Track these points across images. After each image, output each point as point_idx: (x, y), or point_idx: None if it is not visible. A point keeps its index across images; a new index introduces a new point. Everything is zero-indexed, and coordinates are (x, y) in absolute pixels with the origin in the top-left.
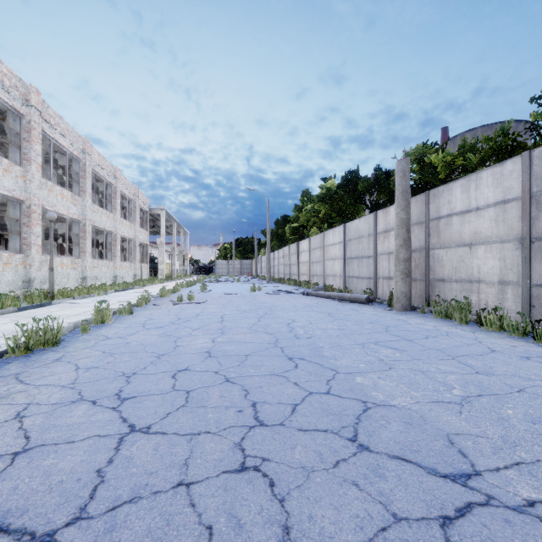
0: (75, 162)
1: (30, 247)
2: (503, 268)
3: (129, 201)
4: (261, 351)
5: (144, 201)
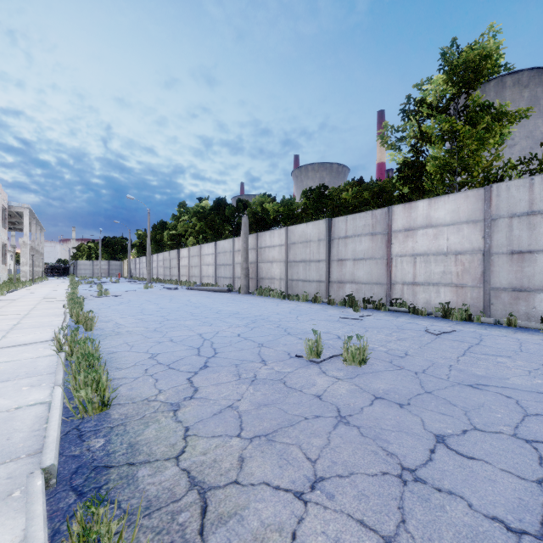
0: None
1: None
2: (281, 273)
3: None
4: (183, 306)
5: (4, 198)
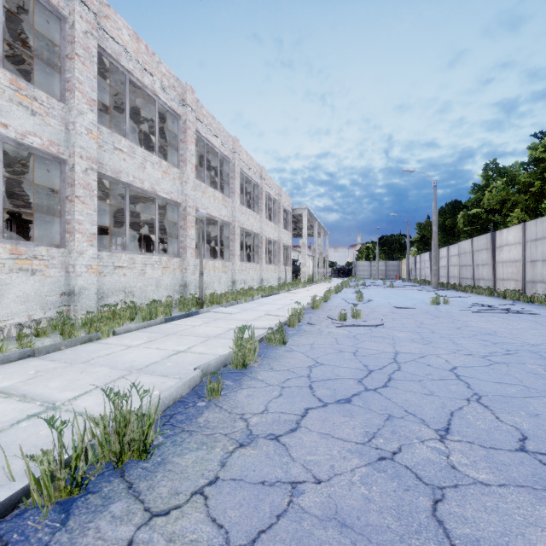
0: (226, 163)
1: (186, 251)
2: None
3: (274, 203)
4: None
5: (287, 201)
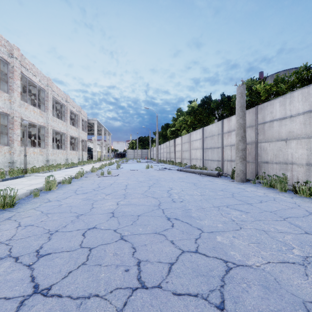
0: (42, 91)
1: (13, 142)
2: (309, 155)
3: (76, 115)
4: (148, 212)
5: (84, 115)
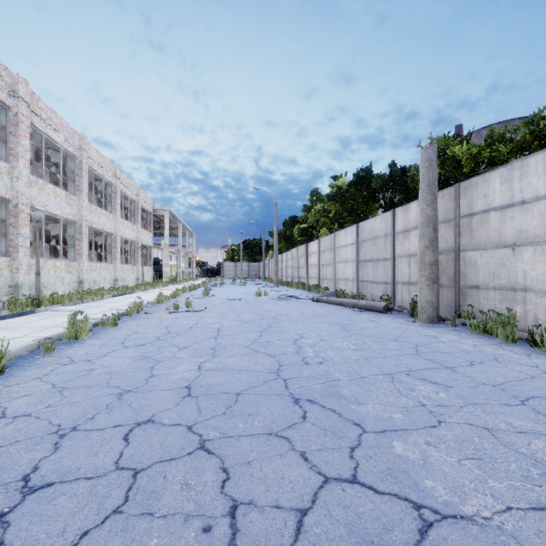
0: (71, 159)
1: (17, 250)
2: None
3: (132, 202)
4: (258, 385)
5: (147, 201)
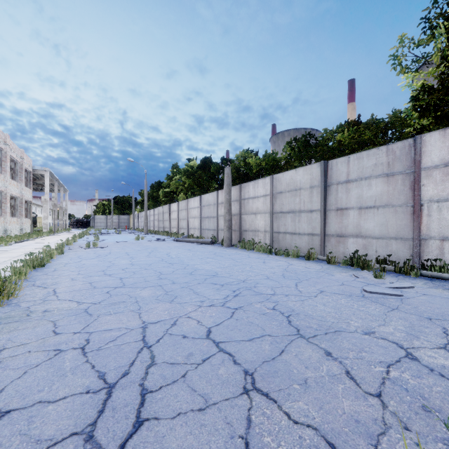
0: None
1: None
2: (265, 225)
3: (15, 163)
4: (156, 262)
5: (28, 162)
